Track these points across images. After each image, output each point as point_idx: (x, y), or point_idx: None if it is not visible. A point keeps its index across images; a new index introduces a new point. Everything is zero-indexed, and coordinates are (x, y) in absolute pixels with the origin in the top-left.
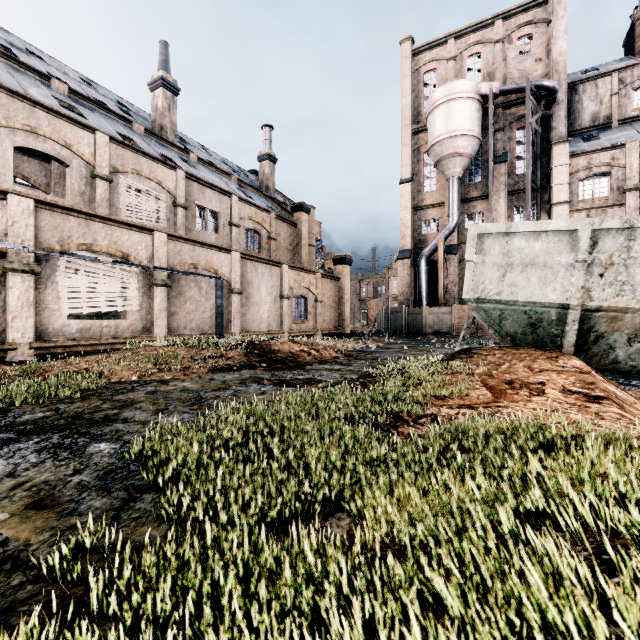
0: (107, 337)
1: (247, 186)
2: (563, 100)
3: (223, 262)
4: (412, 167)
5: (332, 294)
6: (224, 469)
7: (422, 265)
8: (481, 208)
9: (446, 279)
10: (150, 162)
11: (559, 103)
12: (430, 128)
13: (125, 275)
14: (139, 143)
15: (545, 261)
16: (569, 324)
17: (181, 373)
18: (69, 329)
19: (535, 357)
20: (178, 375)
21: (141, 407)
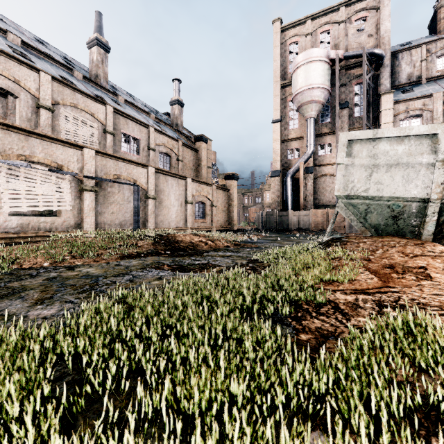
0: (44, 231)
1: (162, 122)
2: (388, 64)
3: (141, 174)
4: (281, 111)
5: (224, 201)
6: (29, 440)
7: (288, 181)
8: (330, 141)
9: (305, 191)
10: (85, 98)
11: (385, 66)
12: (294, 83)
13: (59, 181)
14: (77, 85)
15: (408, 161)
16: (429, 215)
17: (92, 259)
18: (10, 224)
19: (404, 244)
20: (88, 261)
21: (25, 296)
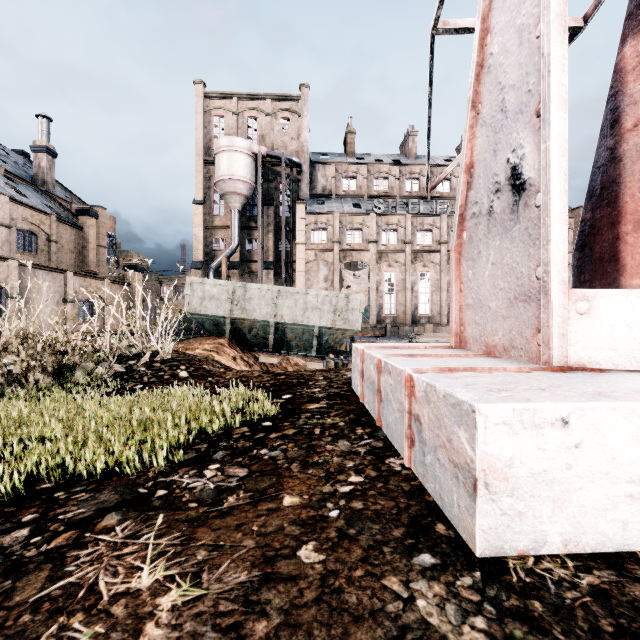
0: None
1: (17, 178)
2: (307, 172)
3: None
4: (204, 191)
5: (123, 298)
6: None
7: (211, 276)
8: (257, 236)
9: None
10: None
11: (305, 173)
12: (216, 166)
13: None
14: None
15: (218, 297)
16: (227, 325)
17: None
18: None
19: (208, 339)
20: None
21: None
